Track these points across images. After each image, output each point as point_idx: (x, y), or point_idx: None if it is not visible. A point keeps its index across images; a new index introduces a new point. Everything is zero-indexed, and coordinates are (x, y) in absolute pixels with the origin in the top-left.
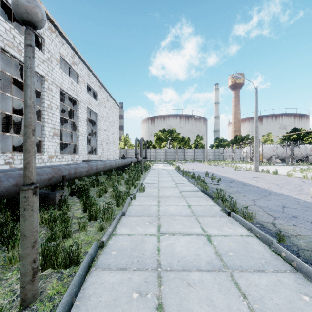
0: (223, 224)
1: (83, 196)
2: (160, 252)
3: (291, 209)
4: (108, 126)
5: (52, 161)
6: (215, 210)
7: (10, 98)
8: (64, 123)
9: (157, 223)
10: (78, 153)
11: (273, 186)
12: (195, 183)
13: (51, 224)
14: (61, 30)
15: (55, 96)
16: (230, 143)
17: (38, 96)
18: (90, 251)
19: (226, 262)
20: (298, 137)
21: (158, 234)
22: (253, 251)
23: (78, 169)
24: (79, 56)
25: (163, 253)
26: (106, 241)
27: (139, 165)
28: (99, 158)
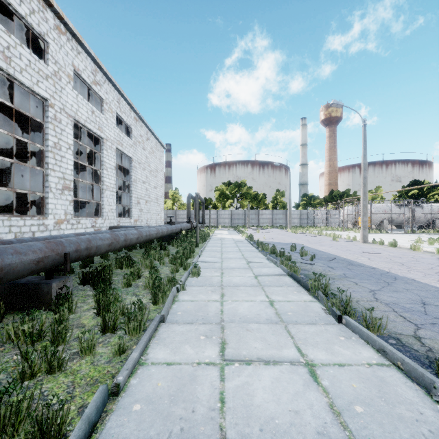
0: (331, 338)
1: (99, 286)
2: (225, 406)
3: (437, 308)
4: (149, 177)
5: (62, 227)
6: (314, 311)
7: (4, 135)
8: (83, 172)
9: (219, 337)
10: (103, 216)
11: (395, 266)
12: (278, 261)
13: (34, 342)
14: (75, 31)
15: (66, 130)
16: (323, 201)
17: (39, 130)
18: (88, 409)
19: (355, 432)
20: (419, 193)
21: (220, 362)
22: (399, 401)
23: (93, 243)
24: (103, 72)
25: (230, 408)
26: (125, 379)
27: (194, 234)
28: (134, 223)
